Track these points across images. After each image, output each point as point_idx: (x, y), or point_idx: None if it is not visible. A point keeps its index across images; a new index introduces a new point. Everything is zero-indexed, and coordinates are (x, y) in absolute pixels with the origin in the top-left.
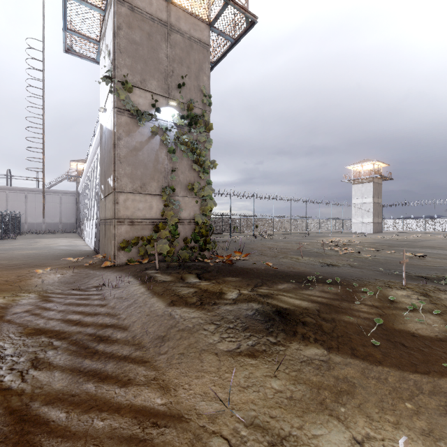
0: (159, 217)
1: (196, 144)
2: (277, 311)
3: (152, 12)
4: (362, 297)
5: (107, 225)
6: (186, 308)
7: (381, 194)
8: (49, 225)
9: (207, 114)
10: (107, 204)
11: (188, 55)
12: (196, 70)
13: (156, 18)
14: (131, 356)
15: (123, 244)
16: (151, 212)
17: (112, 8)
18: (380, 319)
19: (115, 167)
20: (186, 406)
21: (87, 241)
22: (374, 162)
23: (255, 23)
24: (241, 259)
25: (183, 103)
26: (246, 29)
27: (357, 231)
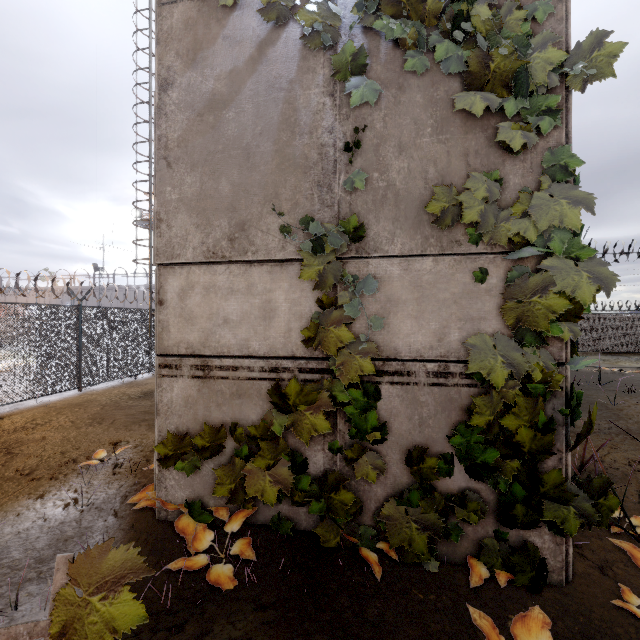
0: (300, 350)
1: None
2: None
3: None
4: None
5: None
6: None
7: None
8: None
9: None
10: None
11: None
12: None
13: None
14: None
15: (164, 448)
16: (271, 331)
17: None
18: None
19: (156, 183)
20: None
21: None
22: None
23: None
24: None
25: None
26: None
27: None
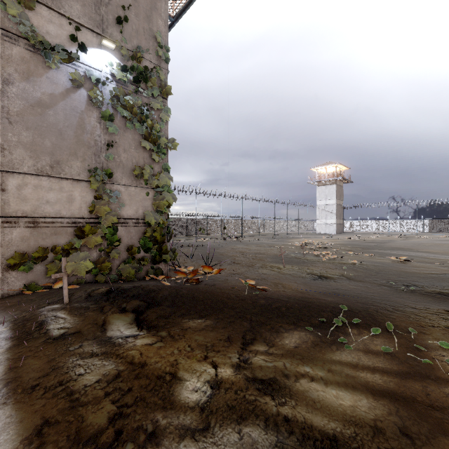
0: (86, 215)
1: (146, 111)
2: None
3: None
4: (446, 364)
5: None
6: None
7: (343, 196)
8: None
9: (164, 73)
10: None
11: None
12: (147, 8)
13: None
14: None
15: (13, 260)
16: (72, 207)
17: None
18: None
19: None
20: None
21: None
22: (336, 165)
23: None
24: (210, 272)
25: (126, 49)
26: None
27: (321, 232)
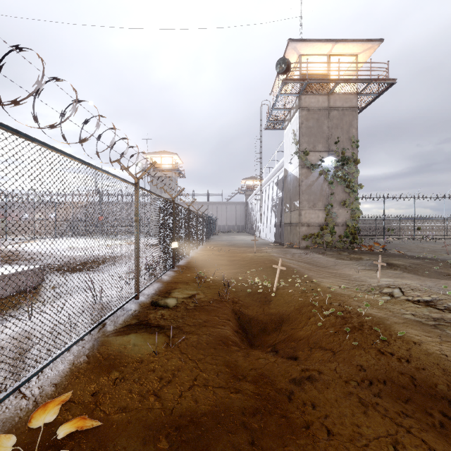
0: (323, 222)
1: (347, 176)
2: (386, 263)
3: (319, 106)
4: (447, 265)
5: (292, 227)
6: (343, 260)
7: None
8: (229, 226)
9: (355, 154)
10: (293, 215)
11: (341, 121)
12: (347, 128)
13: (321, 108)
14: (325, 267)
15: (304, 237)
16: (318, 219)
17: (298, 114)
18: (437, 267)
19: (300, 196)
20: (345, 273)
21: (264, 237)
22: None
23: (394, 83)
24: (383, 251)
25: (338, 151)
26: (387, 87)
27: None
